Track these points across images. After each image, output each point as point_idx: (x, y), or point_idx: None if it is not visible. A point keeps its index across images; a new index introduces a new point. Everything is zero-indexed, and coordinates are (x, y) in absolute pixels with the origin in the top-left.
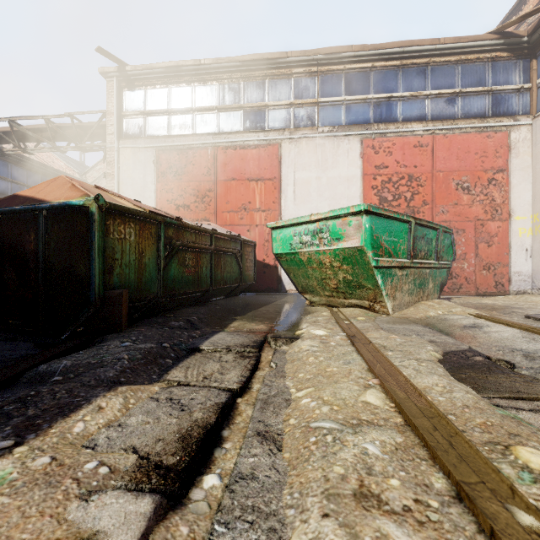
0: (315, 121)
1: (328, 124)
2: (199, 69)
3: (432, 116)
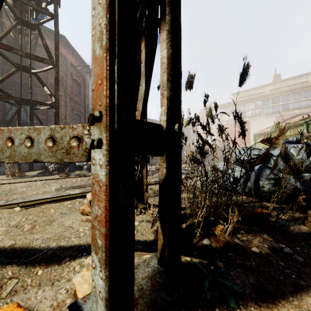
0: (261, 113)
1: (265, 113)
2: (226, 104)
3: (303, 107)
